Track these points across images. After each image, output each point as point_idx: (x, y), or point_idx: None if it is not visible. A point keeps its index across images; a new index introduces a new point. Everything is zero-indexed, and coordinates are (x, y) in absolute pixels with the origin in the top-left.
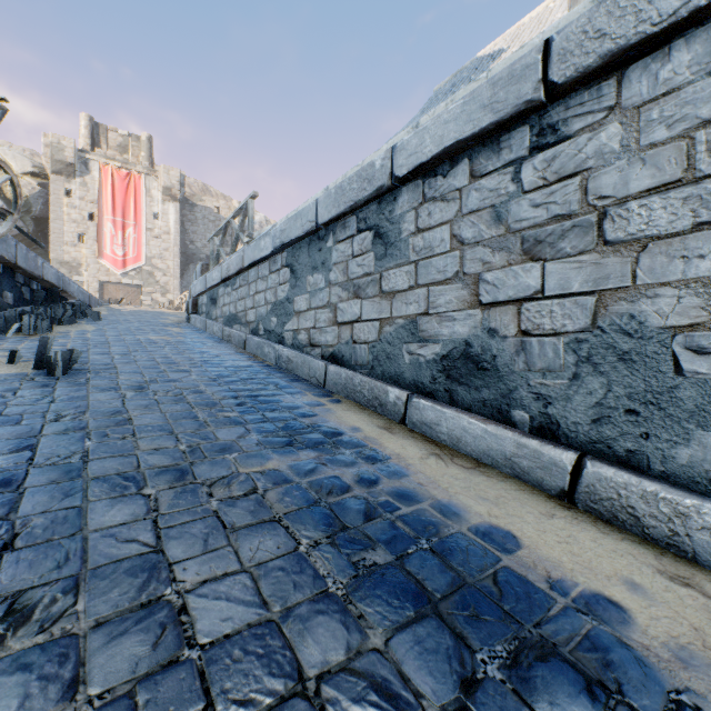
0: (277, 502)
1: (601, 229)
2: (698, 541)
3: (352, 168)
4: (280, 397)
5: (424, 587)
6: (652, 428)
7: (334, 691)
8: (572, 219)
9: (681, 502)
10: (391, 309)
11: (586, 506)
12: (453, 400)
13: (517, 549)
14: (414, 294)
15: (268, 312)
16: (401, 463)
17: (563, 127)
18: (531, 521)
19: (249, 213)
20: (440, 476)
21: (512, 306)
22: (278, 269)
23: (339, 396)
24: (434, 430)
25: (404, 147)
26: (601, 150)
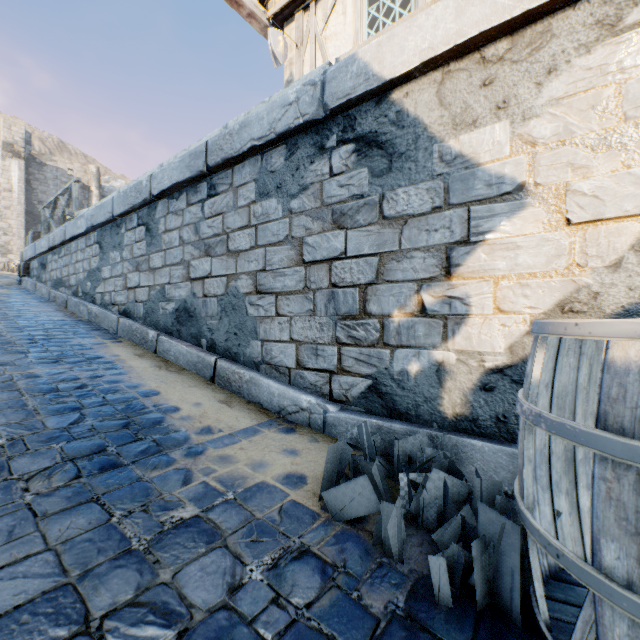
0: (23, 384)
1: (228, 244)
2: (244, 388)
3: (133, 181)
4: (72, 339)
5: (84, 406)
6: (241, 341)
7: (6, 427)
8: (220, 237)
9: (241, 372)
10: (154, 279)
11: (218, 382)
12: (181, 336)
13: (154, 396)
14: (165, 271)
15: (85, 278)
16: (129, 370)
17: (217, 188)
18: (179, 388)
19: (73, 194)
20: (148, 374)
21: (202, 280)
22: (92, 244)
23: (124, 339)
24: (169, 354)
25: (156, 177)
26: (228, 204)
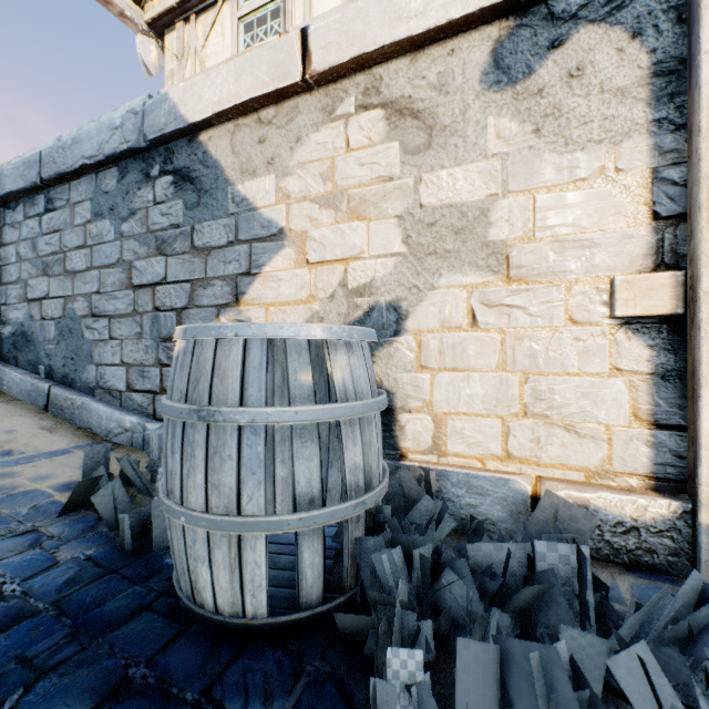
0: None
1: (66, 263)
2: (77, 414)
3: None
4: None
5: None
6: (78, 366)
7: None
8: (58, 255)
9: (74, 398)
10: None
11: (52, 411)
12: (18, 363)
13: None
14: (1, 290)
15: None
16: None
17: (56, 202)
18: None
19: None
20: None
21: (40, 302)
22: None
23: None
24: (2, 384)
25: None
26: (66, 221)
